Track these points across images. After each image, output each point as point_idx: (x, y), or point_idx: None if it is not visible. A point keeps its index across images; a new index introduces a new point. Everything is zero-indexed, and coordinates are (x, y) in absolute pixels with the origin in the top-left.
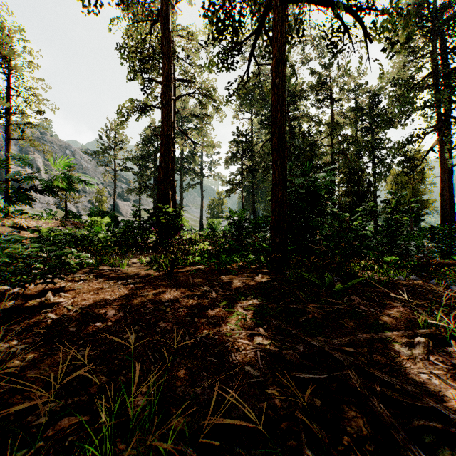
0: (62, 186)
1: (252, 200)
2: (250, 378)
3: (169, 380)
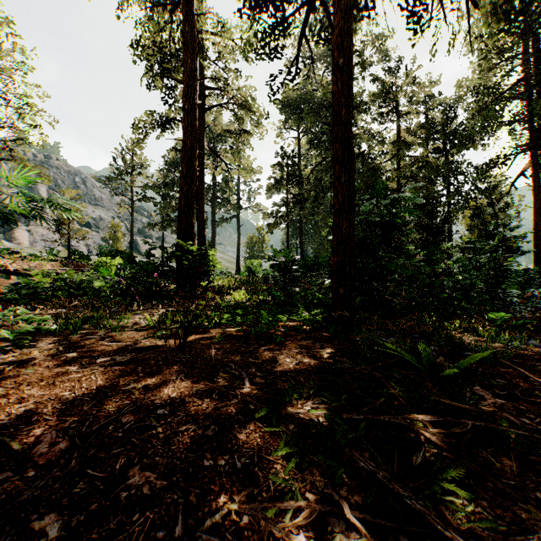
0: (22, 211)
1: (300, 237)
2: None
3: None
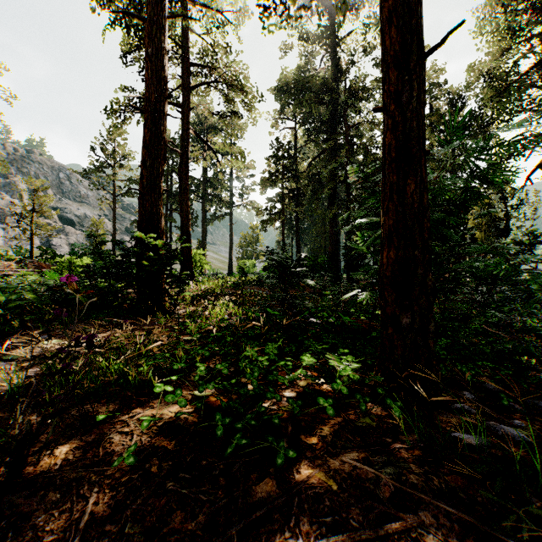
0: None
1: (296, 235)
2: None
3: None
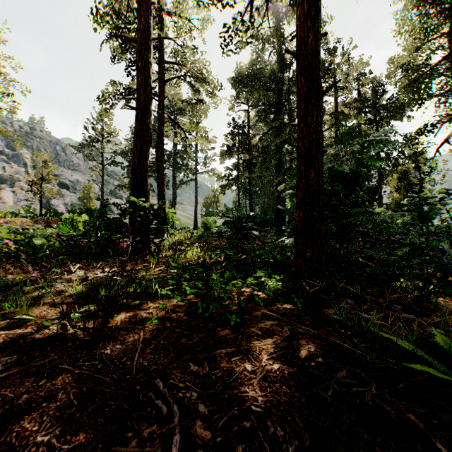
0: None
1: (249, 197)
2: None
3: None
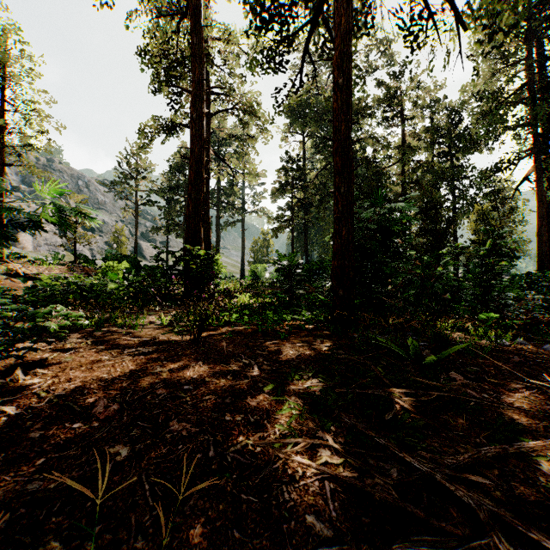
0: (52, 219)
1: (305, 241)
2: (316, 544)
3: (173, 548)
